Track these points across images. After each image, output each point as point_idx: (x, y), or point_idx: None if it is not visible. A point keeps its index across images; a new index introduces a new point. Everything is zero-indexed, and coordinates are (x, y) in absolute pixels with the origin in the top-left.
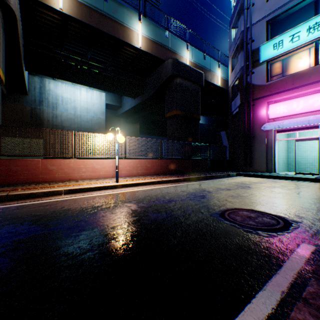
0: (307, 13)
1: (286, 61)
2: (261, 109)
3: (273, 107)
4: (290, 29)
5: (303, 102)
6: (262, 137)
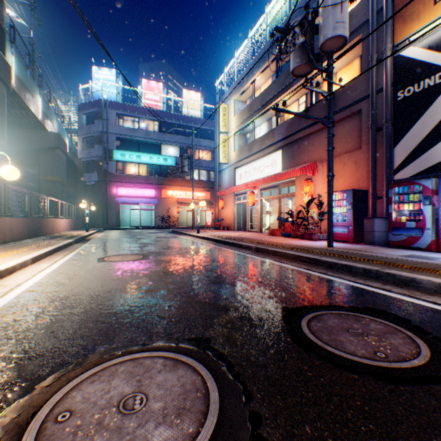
0: (135, 146)
1: (126, 165)
2: (114, 189)
3: (121, 189)
4: (130, 151)
5: (135, 191)
6: (115, 206)
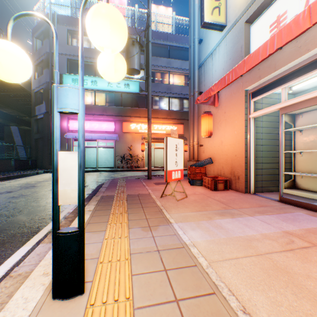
0: (91, 70)
1: None
2: (64, 122)
3: (73, 123)
4: None
5: (90, 124)
6: (65, 142)
